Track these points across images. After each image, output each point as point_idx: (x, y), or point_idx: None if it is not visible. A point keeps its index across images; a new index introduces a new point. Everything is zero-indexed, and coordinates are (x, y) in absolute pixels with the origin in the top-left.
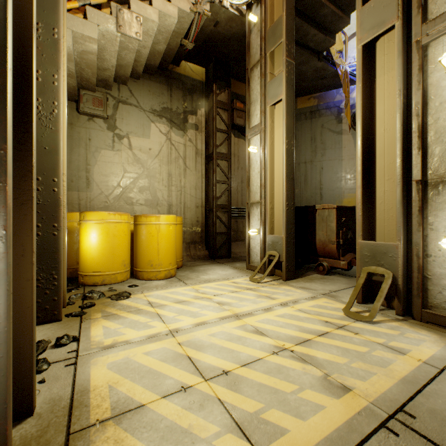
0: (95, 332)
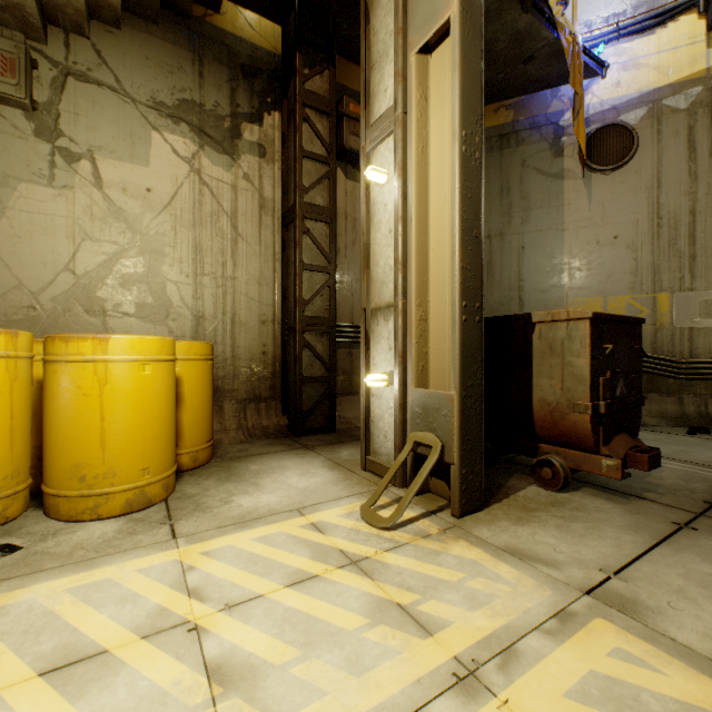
0: None
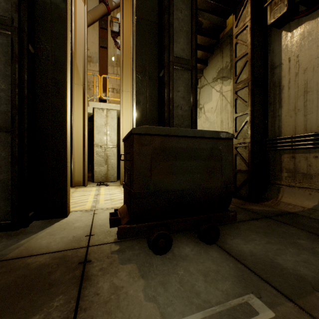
0: (109, 186)
